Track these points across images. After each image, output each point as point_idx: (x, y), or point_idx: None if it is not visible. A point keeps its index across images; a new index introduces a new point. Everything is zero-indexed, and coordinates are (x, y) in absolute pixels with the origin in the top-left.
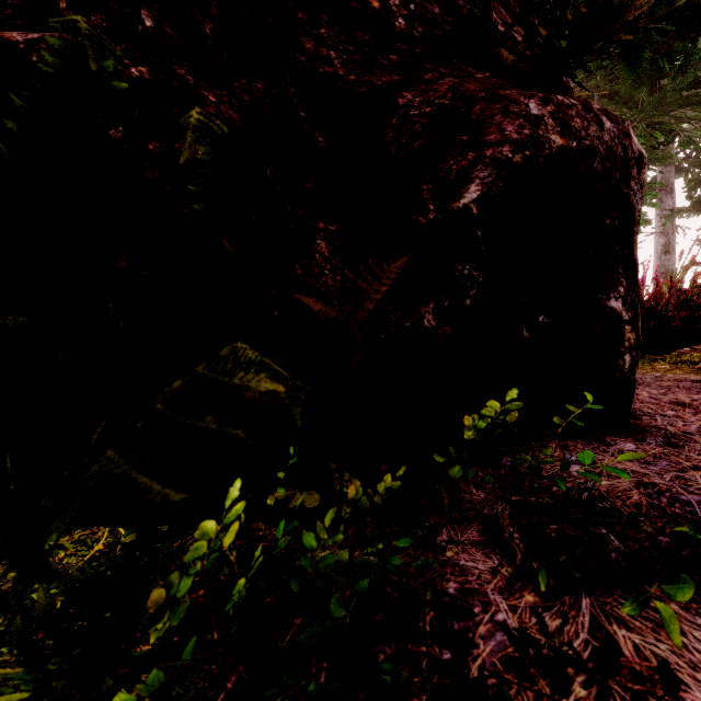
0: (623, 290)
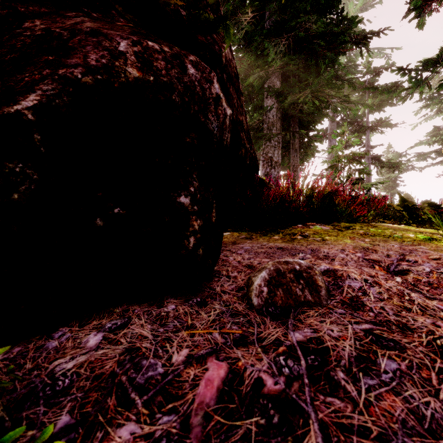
0: (194, 190)
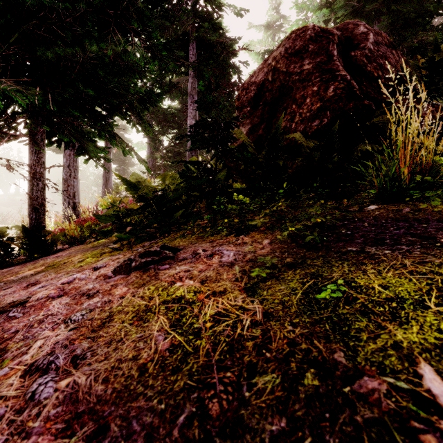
0: None
